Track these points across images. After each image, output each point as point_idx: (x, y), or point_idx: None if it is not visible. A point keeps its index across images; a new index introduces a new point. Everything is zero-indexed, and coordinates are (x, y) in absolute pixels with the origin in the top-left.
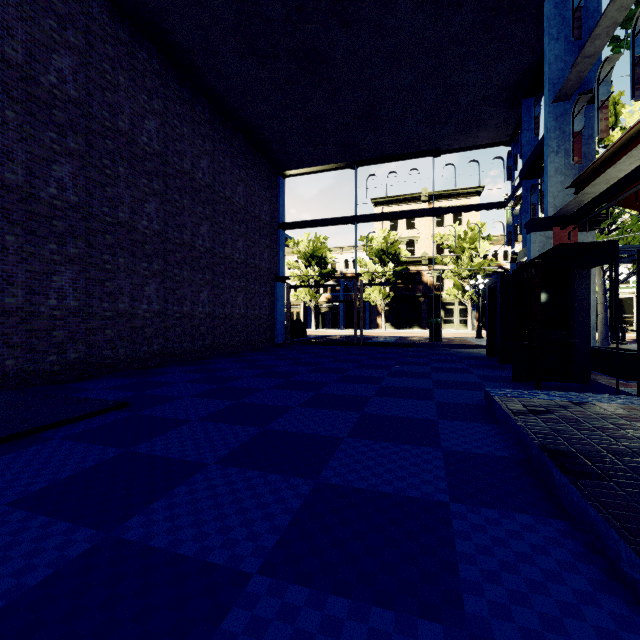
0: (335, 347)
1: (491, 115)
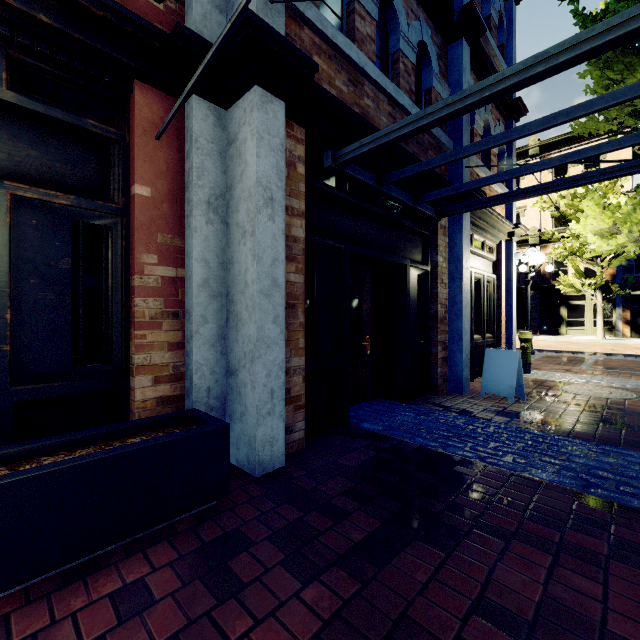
0: None
1: None
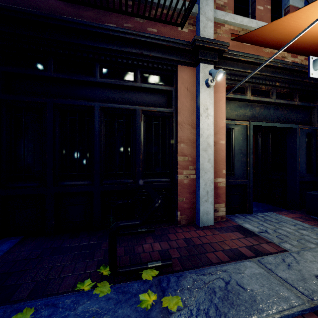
0: None
1: None
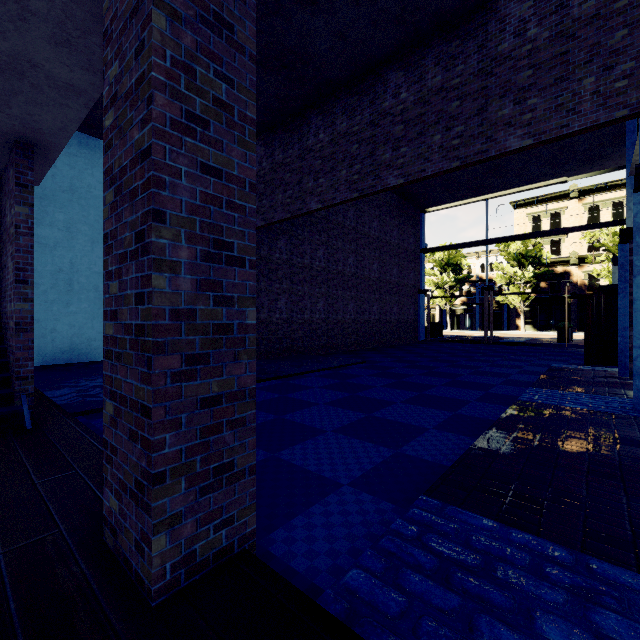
0: (468, 344)
1: (612, 151)
